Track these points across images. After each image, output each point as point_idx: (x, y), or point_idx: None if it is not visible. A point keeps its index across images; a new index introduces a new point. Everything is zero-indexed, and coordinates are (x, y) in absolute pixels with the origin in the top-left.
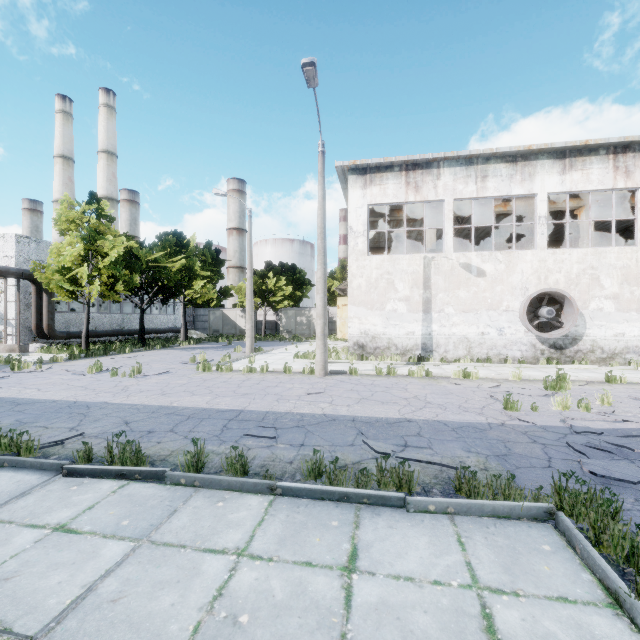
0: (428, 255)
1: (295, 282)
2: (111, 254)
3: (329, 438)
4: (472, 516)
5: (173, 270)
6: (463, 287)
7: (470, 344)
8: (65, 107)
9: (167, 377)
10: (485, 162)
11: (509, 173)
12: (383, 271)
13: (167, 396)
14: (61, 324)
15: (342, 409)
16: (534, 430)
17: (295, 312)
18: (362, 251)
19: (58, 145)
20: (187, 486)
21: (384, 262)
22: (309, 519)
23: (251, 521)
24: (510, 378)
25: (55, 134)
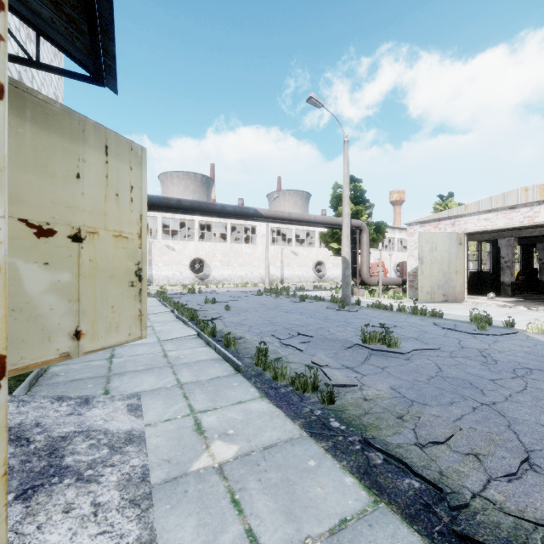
0: (151, 240)
1: None
2: None
3: None
4: None
5: None
6: (166, 255)
7: (169, 279)
8: None
9: None
10: None
11: None
12: None
13: None
14: None
15: None
16: (167, 293)
17: None
18: None
19: None
20: None
21: None
22: None
23: None
24: (177, 288)
25: None
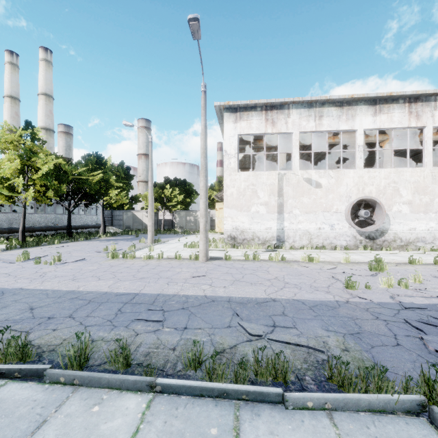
0: (281, 172)
1: (186, 192)
2: (43, 168)
3: (209, 320)
4: (349, 411)
5: (93, 181)
6: (306, 195)
7: (311, 236)
8: (12, 60)
9: (81, 264)
10: (321, 106)
11: (338, 114)
12: (249, 183)
13: (76, 281)
14: (4, 222)
15: (220, 290)
16: (373, 307)
17: (185, 213)
18: (234, 168)
19: (7, 88)
20: (66, 384)
21: (250, 176)
22: (187, 426)
23: (124, 433)
24: (342, 261)
25: (4, 80)
